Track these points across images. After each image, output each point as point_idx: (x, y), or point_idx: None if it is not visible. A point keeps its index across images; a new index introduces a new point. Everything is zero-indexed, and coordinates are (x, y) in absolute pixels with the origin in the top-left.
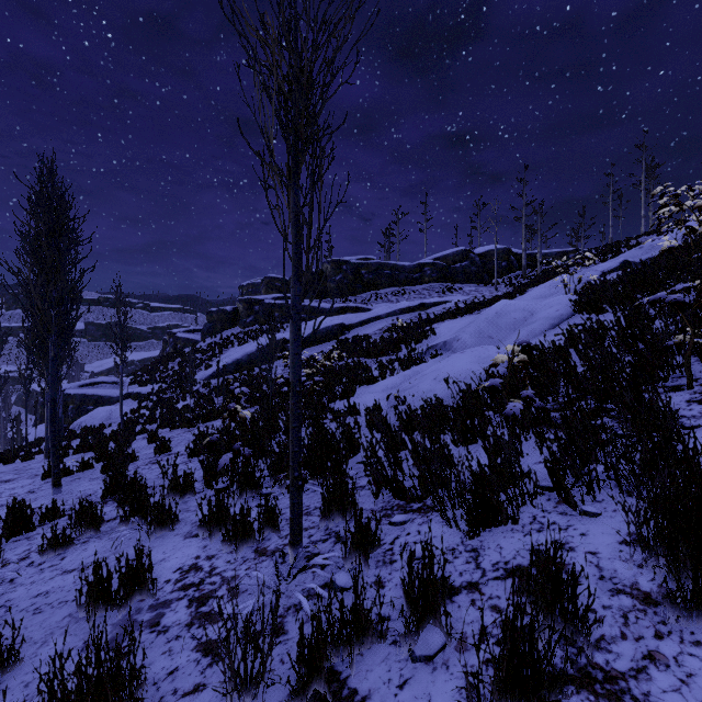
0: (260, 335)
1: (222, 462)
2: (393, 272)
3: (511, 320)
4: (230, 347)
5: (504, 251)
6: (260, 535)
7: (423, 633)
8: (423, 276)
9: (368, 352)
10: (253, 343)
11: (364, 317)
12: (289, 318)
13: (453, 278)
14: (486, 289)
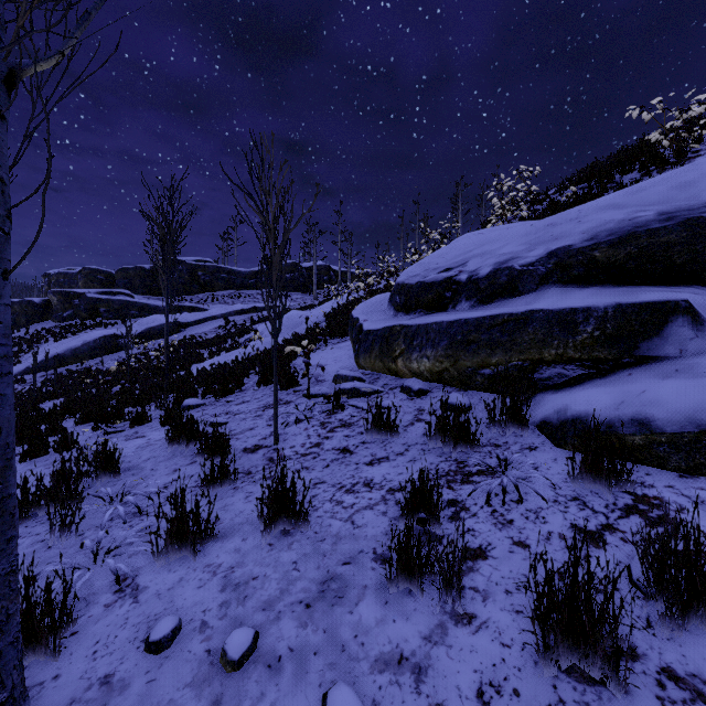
0: (82, 330)
1: (114, 390)
2: (230, 276)
3: (294, 323)
4: (44, 342)
5: (325, 267)
6: (149, 401)
7: (208, 395)
8: (258, 283)
9: (202, 344)
10: (78, 338)
11: (201, 316)
12: (117, 314)
13: (284, 286)
14: (310, 297)
